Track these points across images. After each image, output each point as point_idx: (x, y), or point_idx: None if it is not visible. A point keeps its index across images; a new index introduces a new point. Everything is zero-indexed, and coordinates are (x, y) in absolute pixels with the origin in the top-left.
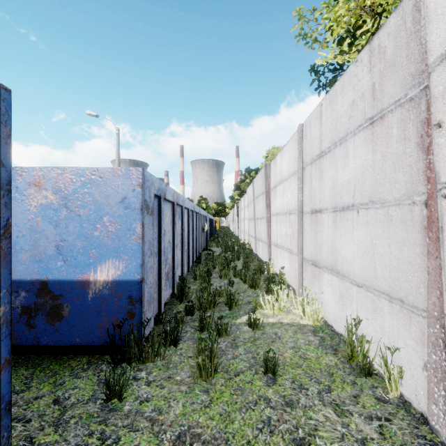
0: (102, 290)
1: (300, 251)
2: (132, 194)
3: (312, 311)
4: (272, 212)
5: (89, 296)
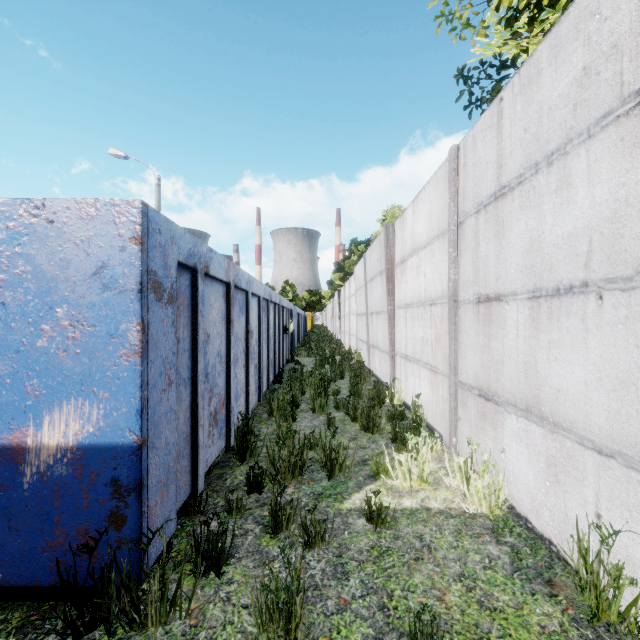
0: (52, 468)
1: (454, 371)
2: (118, 257)
3: (486, 487)
4: (398, 302)
5: (25, 480)
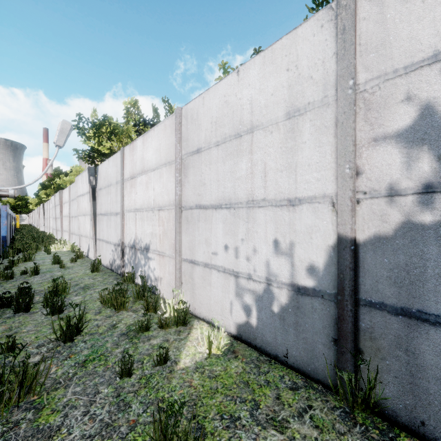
0: None
1: (69, 231)
2: (3, 213)
3: (69, 246)
4: (63, 215)
5: None
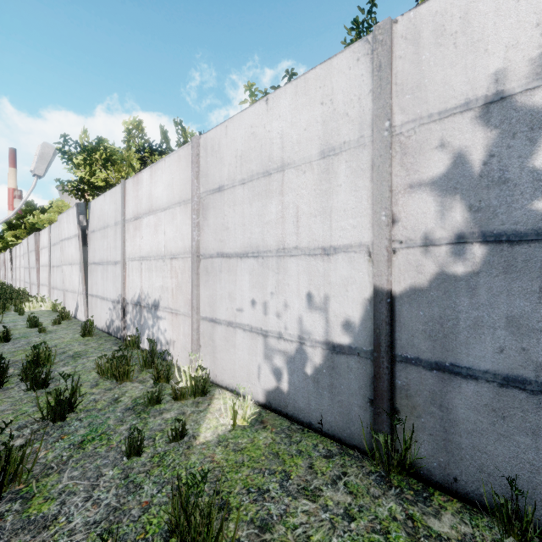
0: None
1: (49, 284)
2: None
3: (49, 305)
4: (41, 264)
5: None
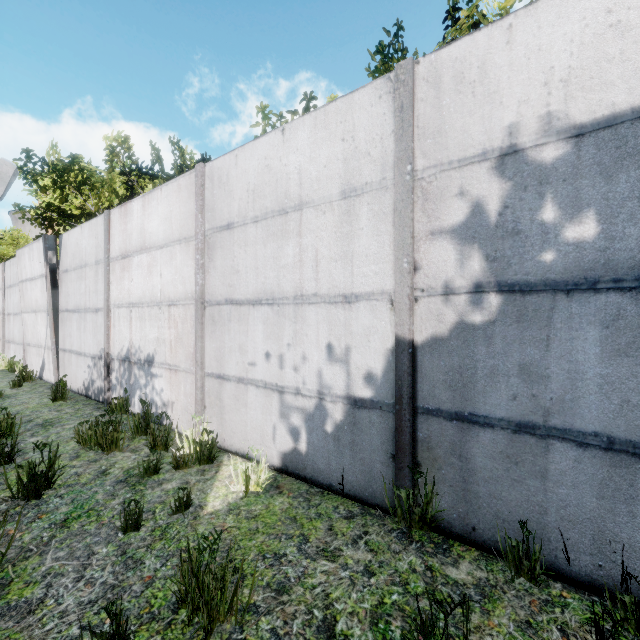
0: None
1: (3, 337)
2: None
3: (3, 363)
4: None
5: None
